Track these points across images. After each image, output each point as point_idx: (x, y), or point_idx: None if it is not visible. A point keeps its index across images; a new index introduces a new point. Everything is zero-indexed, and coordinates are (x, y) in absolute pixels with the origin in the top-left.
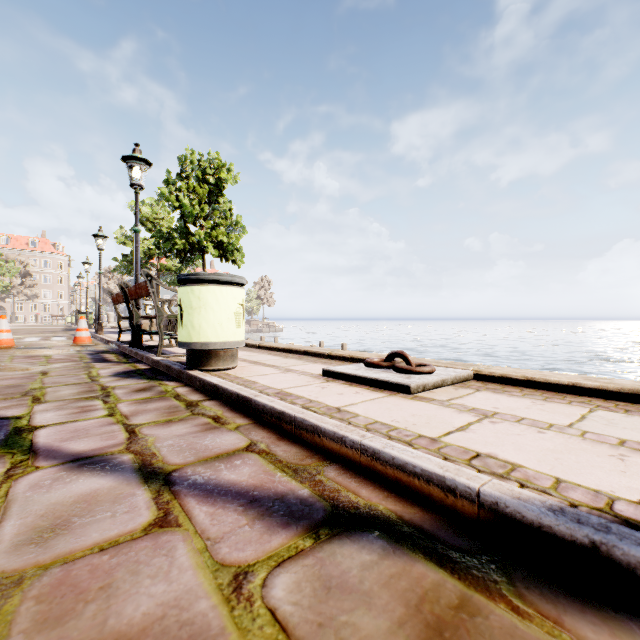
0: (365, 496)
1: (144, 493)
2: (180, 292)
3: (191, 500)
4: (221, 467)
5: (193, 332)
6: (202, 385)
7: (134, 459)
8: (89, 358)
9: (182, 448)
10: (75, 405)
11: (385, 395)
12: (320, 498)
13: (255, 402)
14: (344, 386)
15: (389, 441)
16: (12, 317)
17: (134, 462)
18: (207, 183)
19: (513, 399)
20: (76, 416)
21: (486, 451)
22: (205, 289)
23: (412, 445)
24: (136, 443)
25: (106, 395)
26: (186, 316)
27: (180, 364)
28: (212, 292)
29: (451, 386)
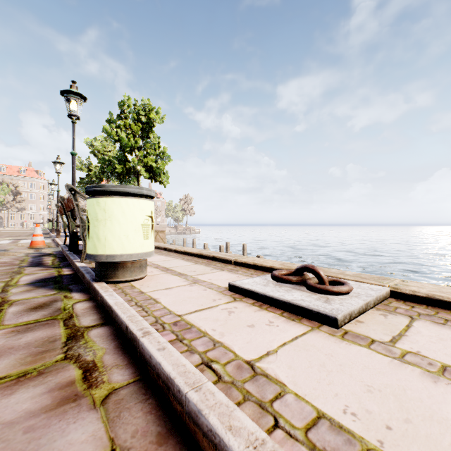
0: None
1: None
2: (87, 204)
3: None
4: None
5: (98, 244)
6: (101, 302)
7: None
8: (28, 261)
9: None
10: None
11: (306, 329)
12: None
13: (141, 346)
14: (253, 309)
15: None
16: (7, 223)
17: None
18: (140, 122)
19: None
20: None
21: None
22: (110, 201)
23: None
24: None
25: None
26: (92, 228)
27: (93, 273)
28: (118, 204)
29: (375, 309)
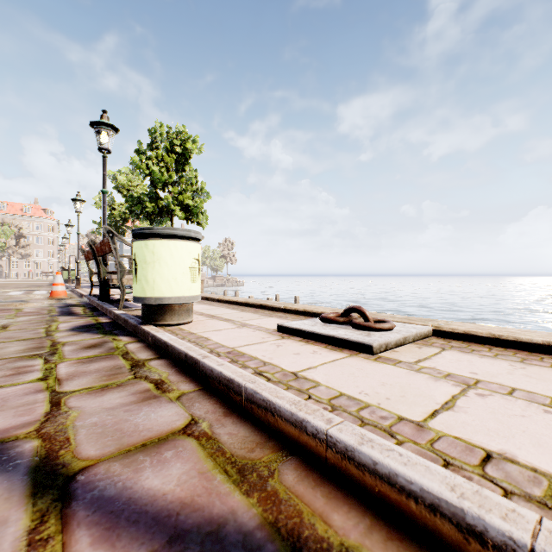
0: (338, 526)
1: (21, 519)
2: (135, 247)
3: (83, 535)
4: (145, 464)
5: (147, 287)
6: (154, 341)
7: (38, 449)
8: (57, 311)
9: (105, 429)
10: (12, 365)
11: (345, 355)
12: (273, 530)
13: (203, 365)
14: (300, 344)
15: (364, 431)
16: (8, 273)
17: (35, 454)
18: (175, 153)
19: (487, 361)
20: (4, 380)
21: (496, 448)
22: (159, 243)
23: (394, 436)
24: (53, 421)
25: (52, 353)
26: (140, 271)
27: (137, 318)
28: (166, 246)
29: (413, 344)
